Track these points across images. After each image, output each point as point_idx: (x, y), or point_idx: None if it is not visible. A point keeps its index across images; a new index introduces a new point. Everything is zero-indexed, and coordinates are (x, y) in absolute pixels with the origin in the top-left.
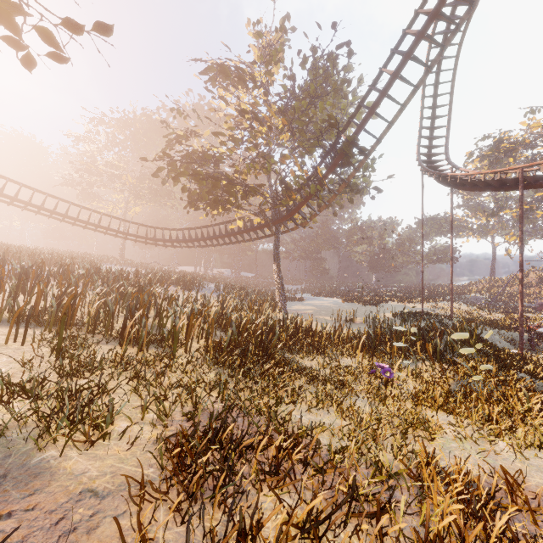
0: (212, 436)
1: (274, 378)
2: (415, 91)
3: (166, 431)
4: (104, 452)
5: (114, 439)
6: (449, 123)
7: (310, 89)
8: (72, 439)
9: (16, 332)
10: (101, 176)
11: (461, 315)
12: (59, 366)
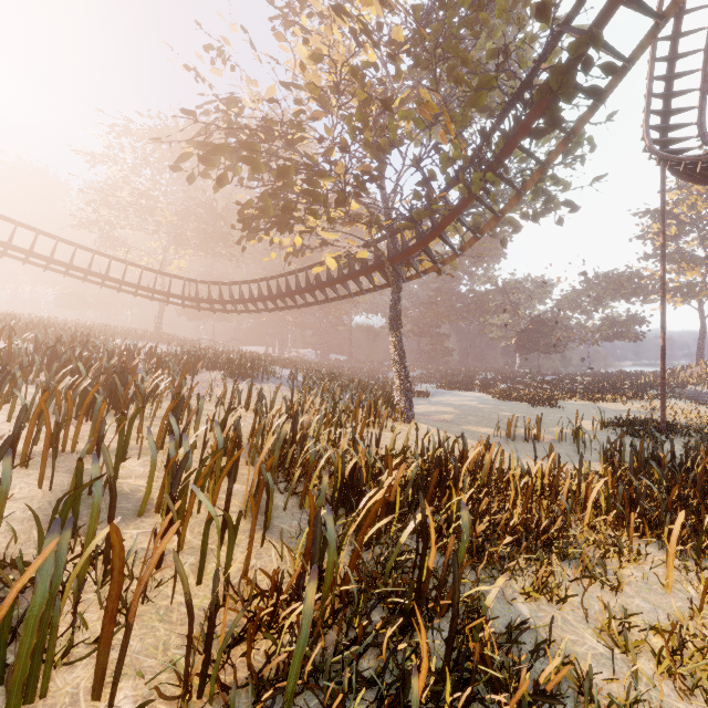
0: None
1: None
2: None
3: None
4: None
5: None
6: (705, 81)
7: None
8: None
9: None
10: (125, 210)
11: None
12: None
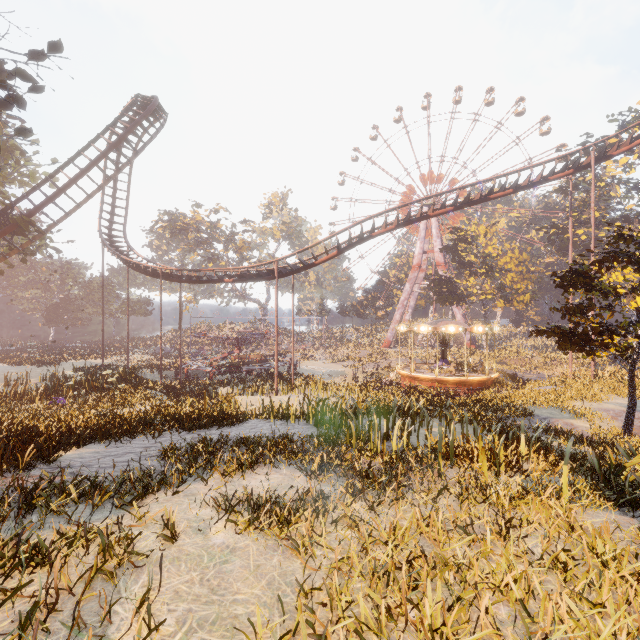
0: None
1: None
2: (90, 197)
3: None
4: None
5: None
6: (127, 207)
7: None
8: None
9: None
10: None
11: (140, 364)
12: None
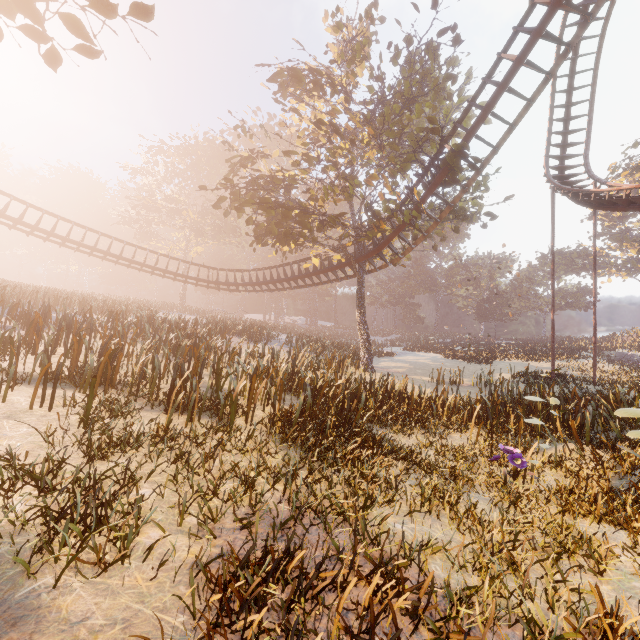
0: (273, 567)
1: (360, 464)
2: (547, 79)
3: (211, 546)
4: (120, 581)
5: (138, 557)
6: (590, 124)
7: (403, 90)
8: (77, 559)
9: (43, 394)
10: (159, 211)
11: (605, 377)
12: (87, 440)
